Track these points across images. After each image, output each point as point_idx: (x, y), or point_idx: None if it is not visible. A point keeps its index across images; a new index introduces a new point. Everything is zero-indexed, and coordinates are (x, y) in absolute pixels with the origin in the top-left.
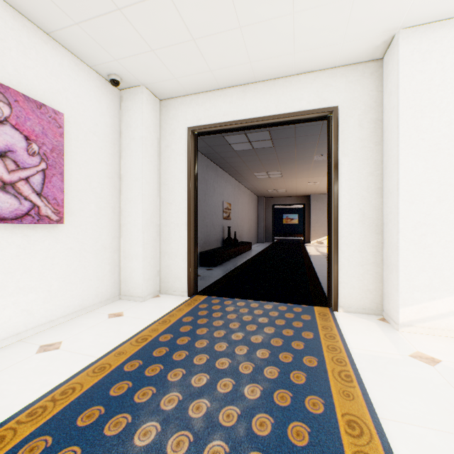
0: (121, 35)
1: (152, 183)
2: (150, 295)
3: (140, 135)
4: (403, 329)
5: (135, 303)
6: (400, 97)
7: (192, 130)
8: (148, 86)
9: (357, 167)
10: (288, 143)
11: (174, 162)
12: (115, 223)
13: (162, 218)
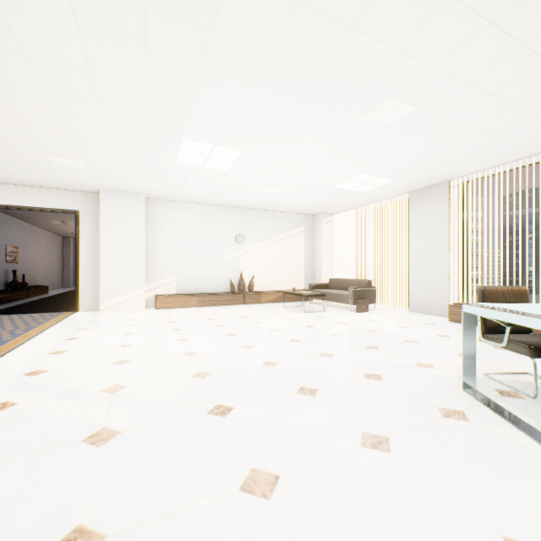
0: None
1: None
2: None
3: None
4: (102, 312)
5: None
6: (101, 217)
7: None
8: None
9: (90, 241)
10: None
11: None
12: None
13: None
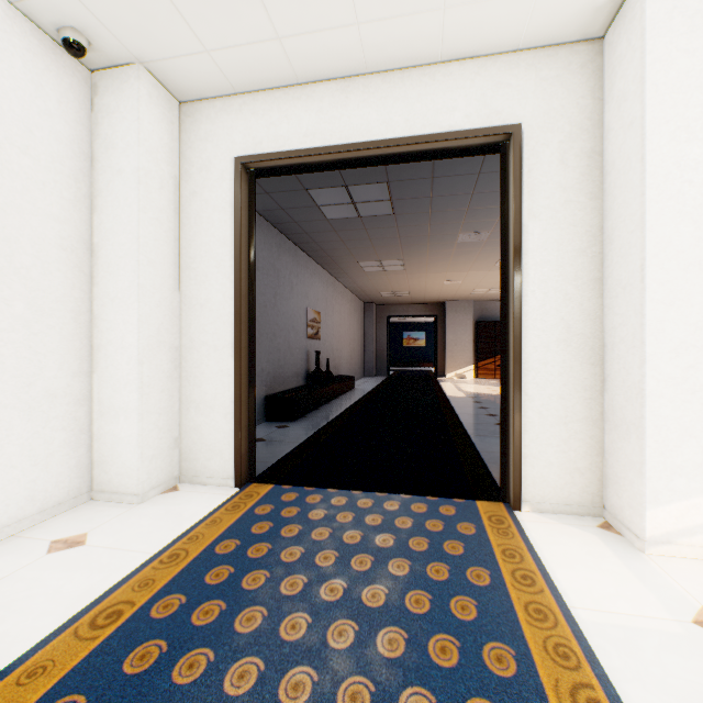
0: None
1: (161, 264)
2: (157, 488)
3: (134, 165)
4: (655, 550)
5: (121, 508)
6: (648, 100)
7: (244, 162)
8: (151, 67)
9: (557, 239)
10: (418, 209)
11: (208, 225)
12: (81, 344)
13: (184, 335)
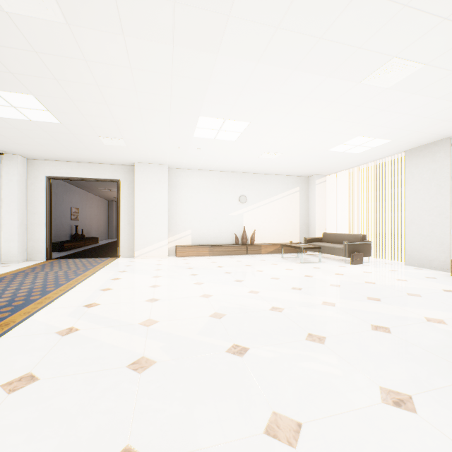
0: (15, 146)
1: (23, 203)
2: (22, 260)
3: (17, 179)
4: (136, 258)
5: (14, 263)
6: (135, 184)
7: (49, 178)
8: (22, 155)
9: (128, 203)
10: None
11: (37, 192)
12: None
13: (29, 221)
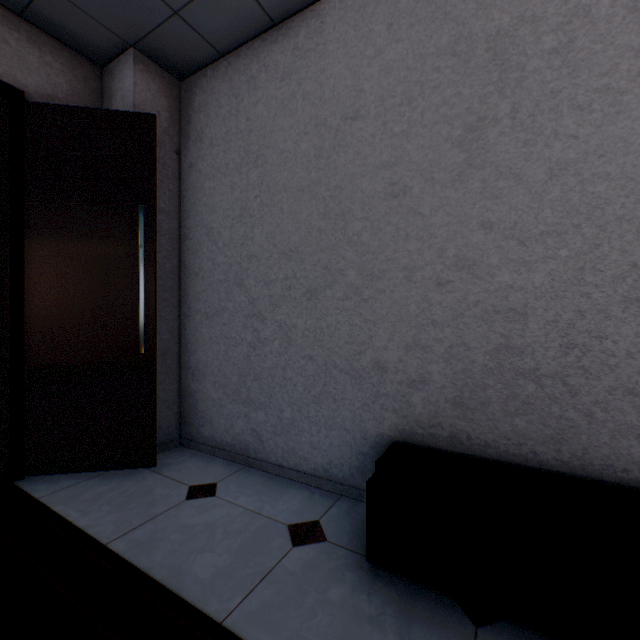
0: None
1: None
2: None
3: None
4: None
5: None
6: None
7: None
8: None
9: None
10: None
11: None
12: None
13: None
